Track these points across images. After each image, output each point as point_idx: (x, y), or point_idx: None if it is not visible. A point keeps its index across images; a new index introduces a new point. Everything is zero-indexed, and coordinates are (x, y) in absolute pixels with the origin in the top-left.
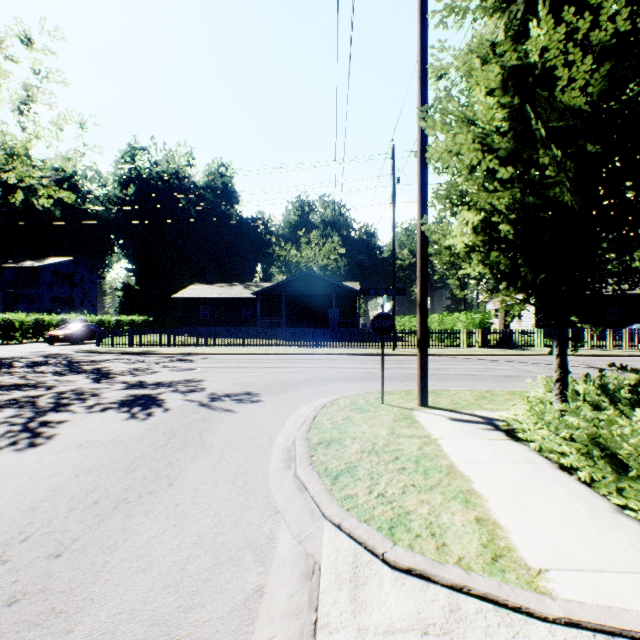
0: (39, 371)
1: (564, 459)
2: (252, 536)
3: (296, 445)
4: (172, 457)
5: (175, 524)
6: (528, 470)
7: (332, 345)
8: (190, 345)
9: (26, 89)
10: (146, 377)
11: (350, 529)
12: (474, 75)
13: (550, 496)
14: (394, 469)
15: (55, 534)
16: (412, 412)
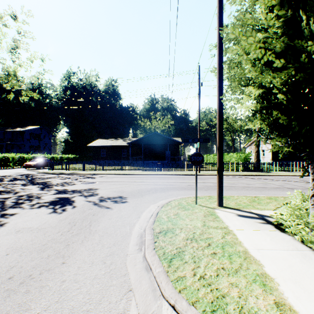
0: (14, 183)
1: None
2: None
3: (145, 233)
4: (69, 240)
5: (57, 301)
6: (299, 256)
7: (167, 170)
8: (95, 169)
9: (14, 41)
10: (68, 187)
11: (182, 312)
12: None
13: None
14: (208, 254)
15: None
16: (214, 210)
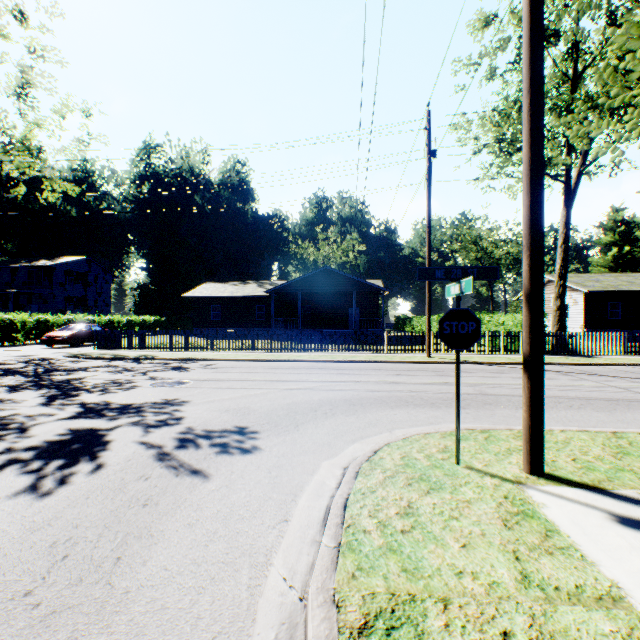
0: None
1: None
2: None
3: (308, 628)
4: None
5: None
6: None
7: (354, 349)
8: (194, 348)
9: (21, 70)
10: (116, 395)
11: None
12: None
13: None
14: None
15: None
16: (525, 493)
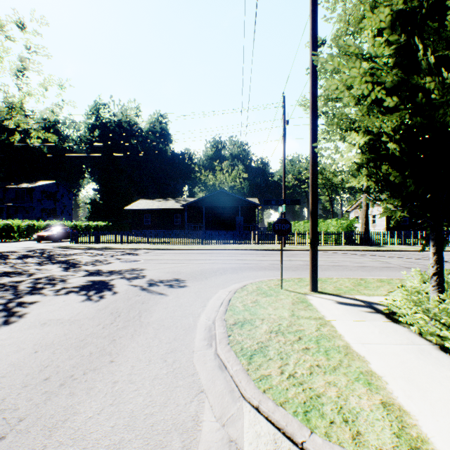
0: (26, 262)
1: (446, 342)
2: (179, 418)
3: (216, 325)
4: (115, 335)
5: (111, 403)
6: (414, 351)
7: (239, 243)
8: (137, 243)
9: (21, 60)
10: (102, 267)
11: (268, 413)
12: (367, 16)
13: (442, 379)
14: (299, 349)
15: (4, 413)
16: (306, 296)
